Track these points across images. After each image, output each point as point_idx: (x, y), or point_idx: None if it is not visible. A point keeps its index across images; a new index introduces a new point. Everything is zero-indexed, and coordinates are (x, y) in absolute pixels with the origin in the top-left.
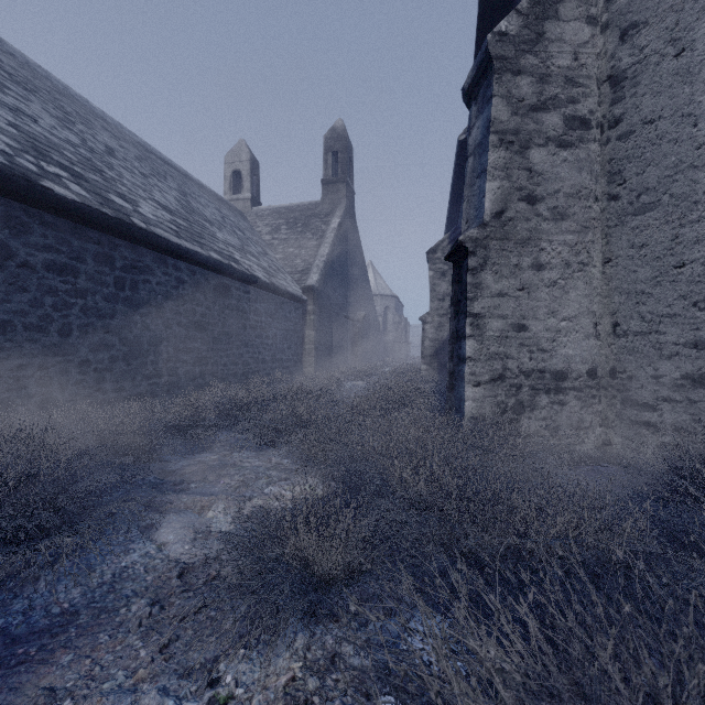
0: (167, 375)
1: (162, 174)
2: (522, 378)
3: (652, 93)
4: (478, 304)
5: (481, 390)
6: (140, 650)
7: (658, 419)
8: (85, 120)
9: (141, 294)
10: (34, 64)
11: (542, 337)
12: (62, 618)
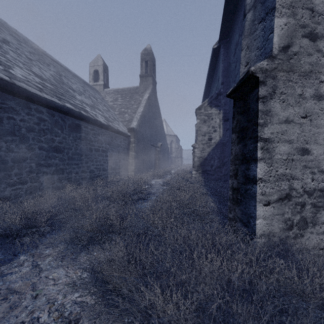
0: (30, 182)
1: (47, 63)
2: (306, 197)
3: None
4: (268, 129)
5: (271, 208)
6: None
7: None
8: None
9: (6, 127)
10: None
11: (322, 160)
12: None
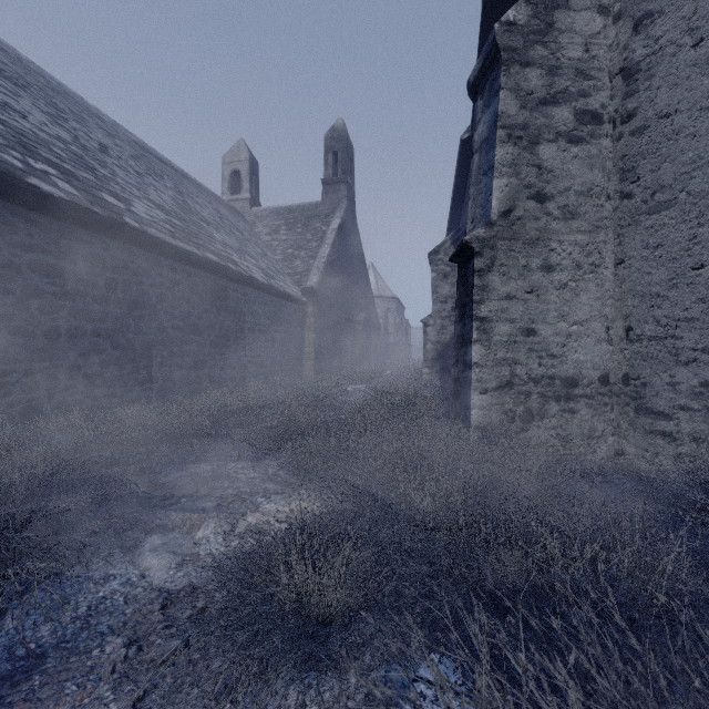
0: (162, 379)
1: (158, 173)
2: (531, 385)
3: (668, 85)
4: (485, 307)
5: (488, 398)
6: (110, 704)
7: (674, 428)
8: (78, 117)
9: (134, 296)
10: (27, 60)
11: (552, 342)
12: (26, 662)
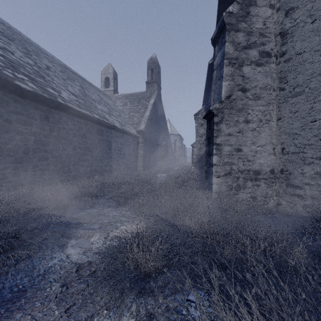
0: (74, 171)
1: (72, 79)
2: (239, 174)
3: (300, 40)
4: (219, 139)
5: (220, 179)
6: (55, 311)
7: (303, 193)
8: (36, 54)
9: (62, 134)
10: (13, 28)
11: (249, 154)
12: (18, 293)
